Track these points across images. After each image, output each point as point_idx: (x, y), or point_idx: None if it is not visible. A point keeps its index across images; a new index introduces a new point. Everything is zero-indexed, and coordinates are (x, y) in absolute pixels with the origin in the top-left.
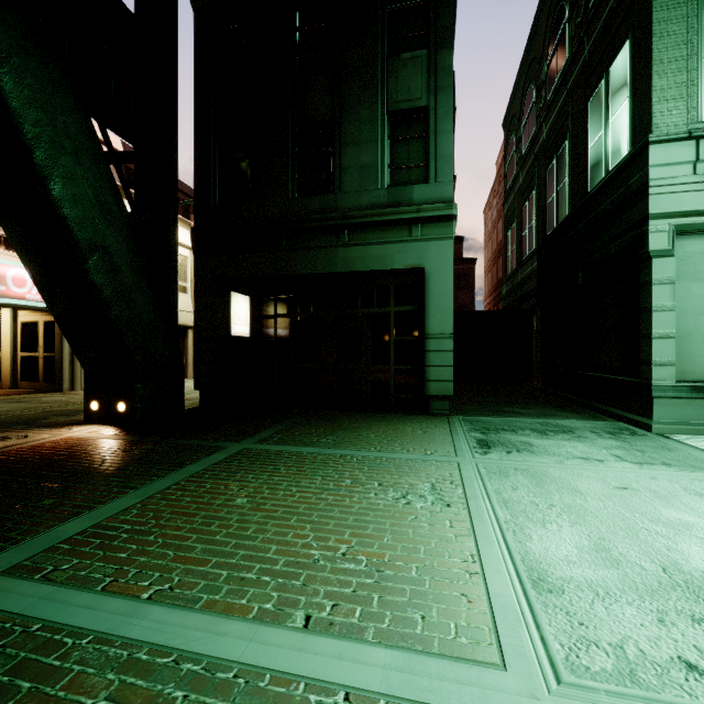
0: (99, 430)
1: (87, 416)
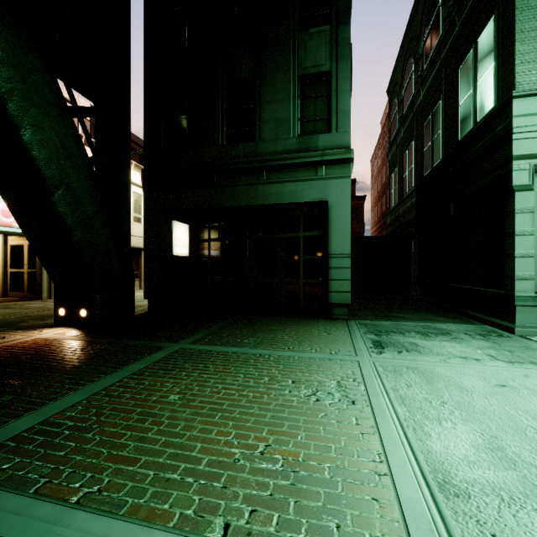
0: (64, 332)
1: (56, 320)
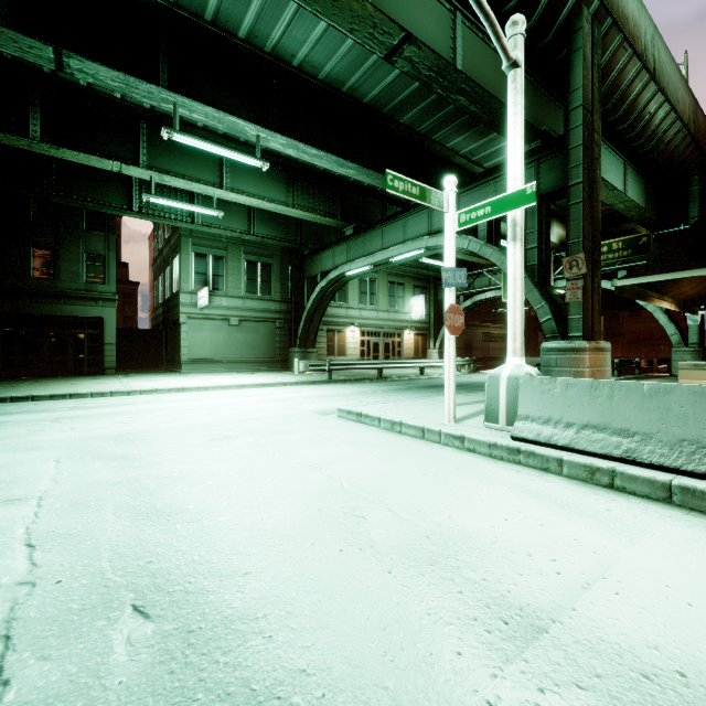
0: None
1: None
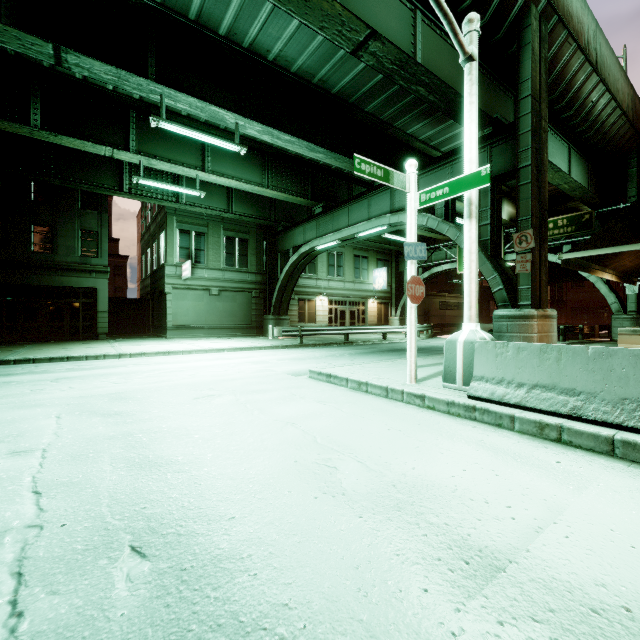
0: None
1: None
